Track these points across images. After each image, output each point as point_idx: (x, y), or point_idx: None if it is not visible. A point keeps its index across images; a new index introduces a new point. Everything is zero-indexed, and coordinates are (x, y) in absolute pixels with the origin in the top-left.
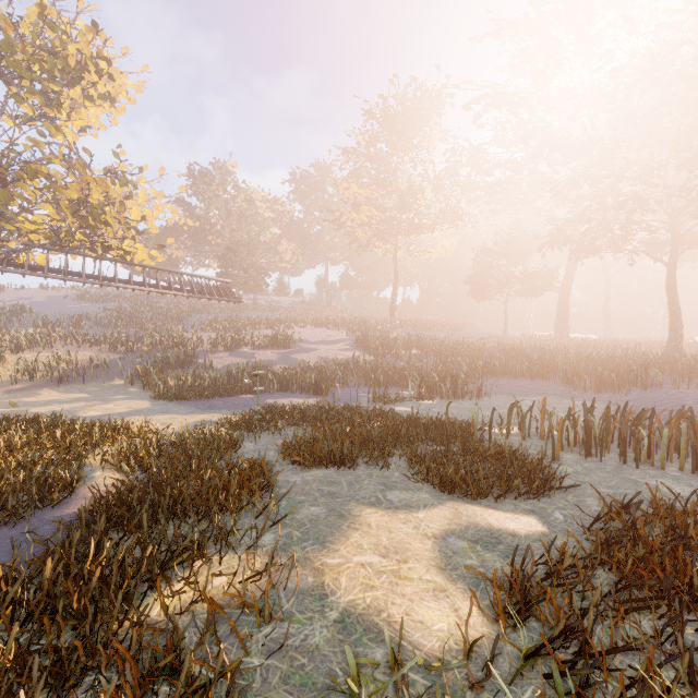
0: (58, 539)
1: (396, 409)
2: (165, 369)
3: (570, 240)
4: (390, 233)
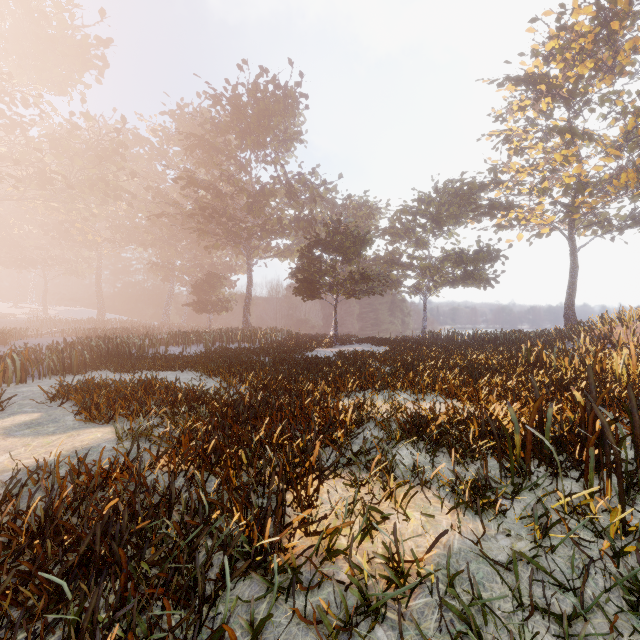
0: None
1: None
2: None
3: None
4: None
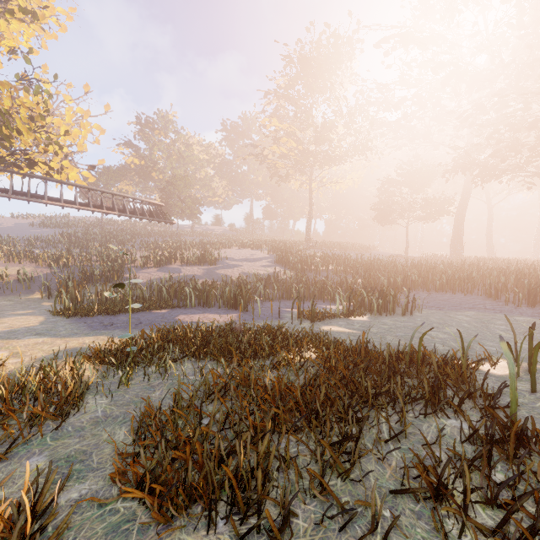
0: None
1: (327, 329)
2: (90, 283)
3: (477, 163)
4: (307, 165)
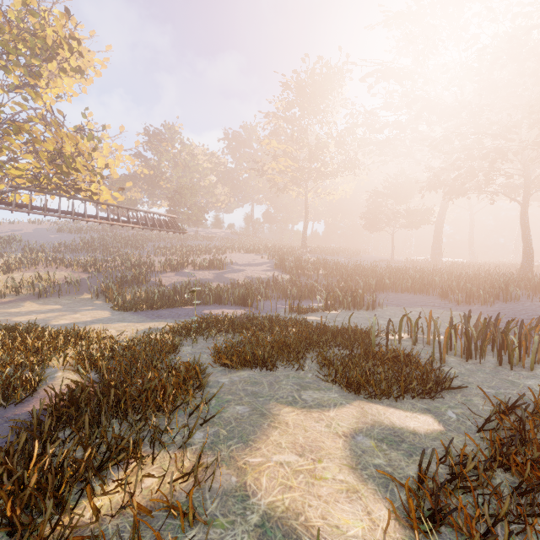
0: (13, 436)
1: (308, 318)
2: (124, 285)
3: (444, 184)
4: (302, 179)
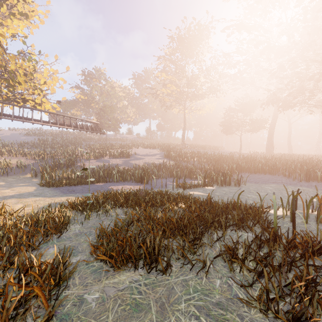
0: None
1: (192, 193)
2: (58, 168)
3: (280, 99)
4: (182, 100)
